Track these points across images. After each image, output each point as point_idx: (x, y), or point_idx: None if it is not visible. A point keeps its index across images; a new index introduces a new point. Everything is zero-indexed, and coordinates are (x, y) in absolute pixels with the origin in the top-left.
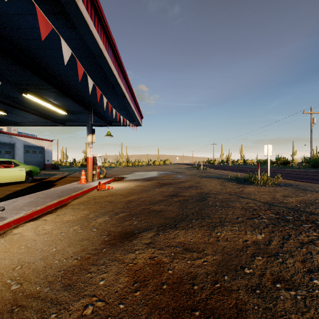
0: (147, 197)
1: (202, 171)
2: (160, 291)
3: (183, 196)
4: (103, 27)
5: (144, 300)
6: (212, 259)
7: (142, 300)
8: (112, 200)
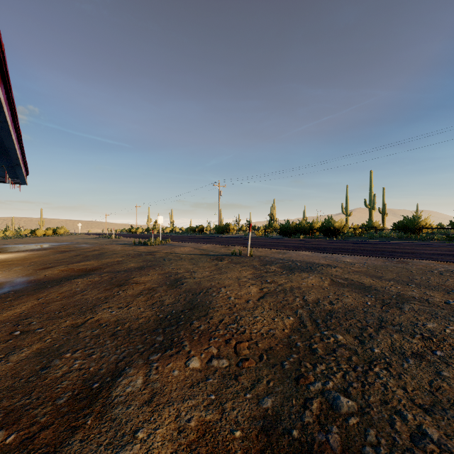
0: (50, 258)
1: (113, 240)
2: (74, 270)
3: (85, 255)
4: (16, 130)
5: (68, 272)
6: (97, 265)
7: (68, 272)
8: (11, 263)
